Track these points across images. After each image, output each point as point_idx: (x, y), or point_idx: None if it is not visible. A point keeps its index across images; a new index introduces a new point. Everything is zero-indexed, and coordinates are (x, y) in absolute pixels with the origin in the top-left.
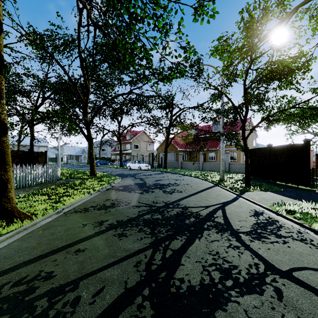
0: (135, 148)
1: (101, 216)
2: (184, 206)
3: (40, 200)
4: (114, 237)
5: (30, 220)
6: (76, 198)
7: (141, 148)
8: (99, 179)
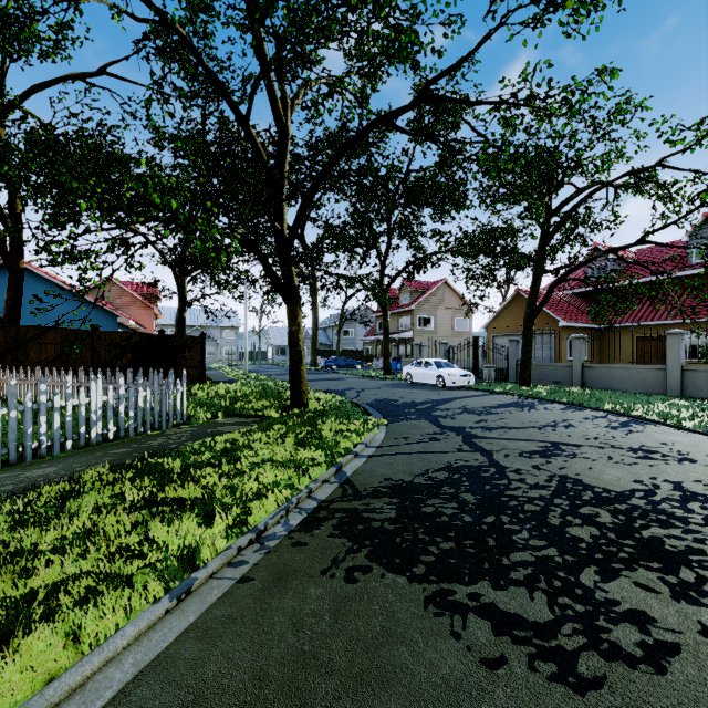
0: (422, 327)
1: None
2: None
3: None
4: None
5: None
6: None
7: (438, 327)
8: (309, 426)
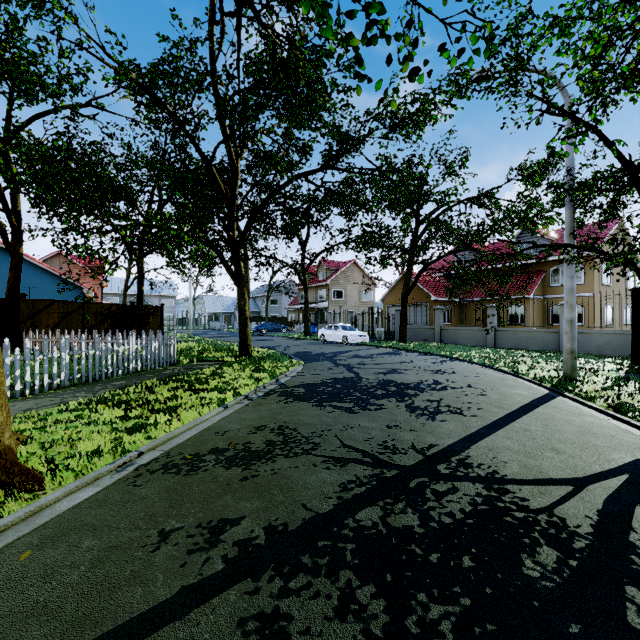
0: (336, 298)
1: (225, 495)
2: (488, 476)
3: (103, 421)
4: (239, 638)
5: (37, 491)
6: (187, 417)
7: (348, 298)
8: (256, 364)
